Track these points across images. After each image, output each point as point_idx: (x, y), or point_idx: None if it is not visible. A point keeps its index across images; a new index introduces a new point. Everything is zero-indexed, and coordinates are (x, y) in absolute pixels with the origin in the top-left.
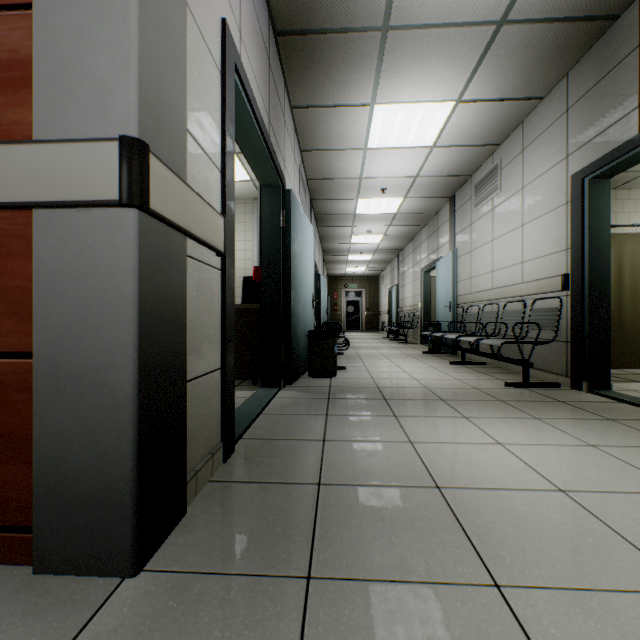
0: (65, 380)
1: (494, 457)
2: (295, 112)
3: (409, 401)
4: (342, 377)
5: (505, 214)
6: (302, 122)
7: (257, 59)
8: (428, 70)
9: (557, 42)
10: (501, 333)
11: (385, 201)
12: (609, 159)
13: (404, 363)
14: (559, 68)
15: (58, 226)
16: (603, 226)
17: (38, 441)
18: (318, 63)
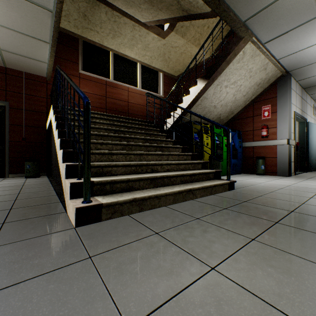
0: (280, 160)
1: None
2: (310, 95)
3: None
4: None
5: None
6: (313, 96)
7: (298, 103)
8: None
9: None
10: None
11: None
12: None
13: None
14: None
15: (279, 146)
16: None
17: (277, 165)
18: None
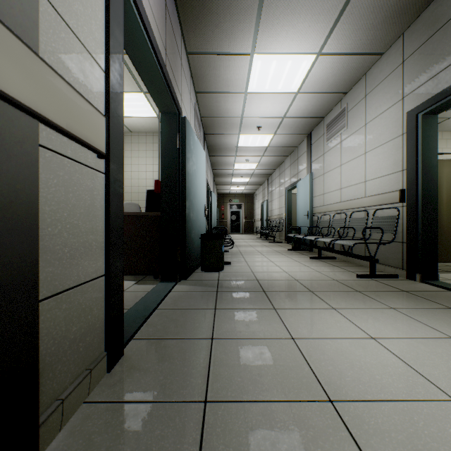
0: None
1: (373, 355)
2: (190, 58)
3: (284, 293)
4: (228, 271)
5: (351, 145)
6: (196, 67)
7: None
8: (297, 24)
9: (399, 4)
10: (348, 235)
11: (260, 136)
12: (440, 97)
13: (275, 258)
14: (398, 28)
15: None
16: (432, 152)
17: None
18: (208, 13)
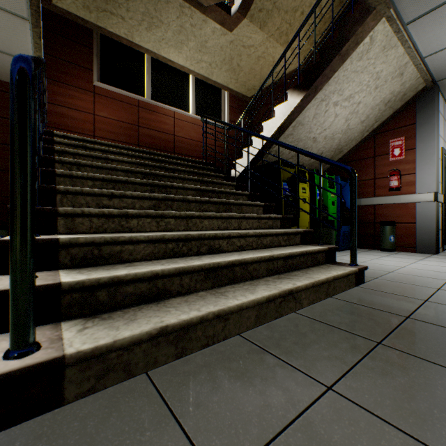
0: (421, 226)
1: None
2: None
3: None
4: None
5: None
6: None
7: None
8: None
9: None
10: None
11: None
12: None
13: None
14: None
15: (420, 205)
16: None
17: (416, 235)
18: None
